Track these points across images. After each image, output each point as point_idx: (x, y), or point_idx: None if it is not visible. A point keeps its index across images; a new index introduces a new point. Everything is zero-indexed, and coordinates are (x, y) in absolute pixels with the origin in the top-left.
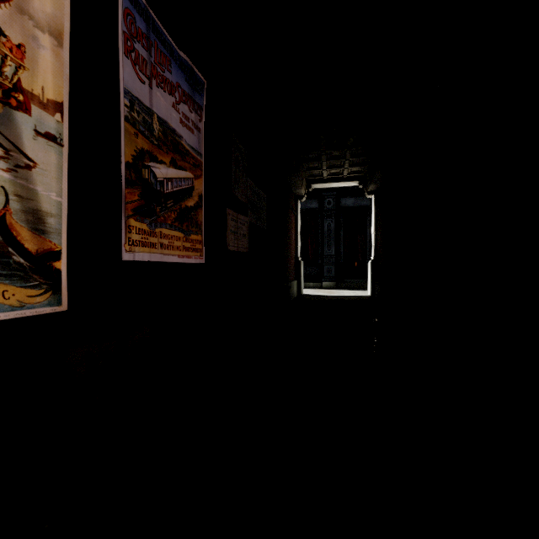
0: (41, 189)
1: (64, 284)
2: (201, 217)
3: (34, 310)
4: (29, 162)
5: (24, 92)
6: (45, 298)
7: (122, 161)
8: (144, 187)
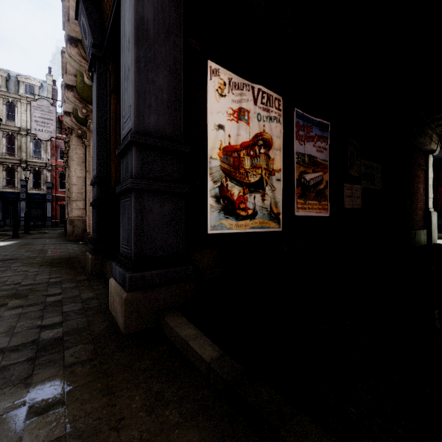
0: (277, 195)
1: (281, 222)
2: (327, 192)
3: (275, 229)
4: (275, 188)
5: (274, 170)
6: (277, 226)
7: (295, 179)
8: (302, 186)
